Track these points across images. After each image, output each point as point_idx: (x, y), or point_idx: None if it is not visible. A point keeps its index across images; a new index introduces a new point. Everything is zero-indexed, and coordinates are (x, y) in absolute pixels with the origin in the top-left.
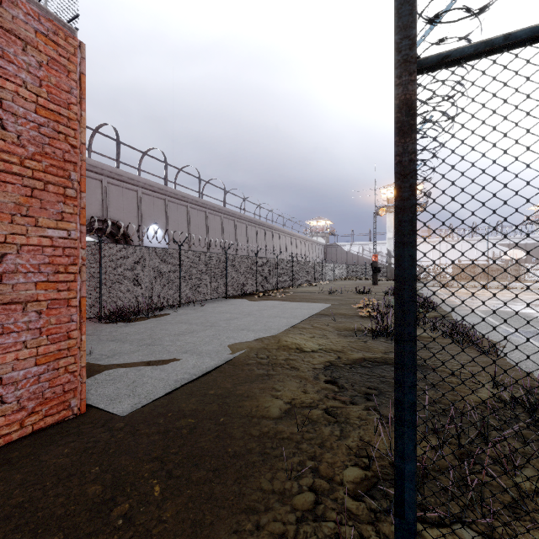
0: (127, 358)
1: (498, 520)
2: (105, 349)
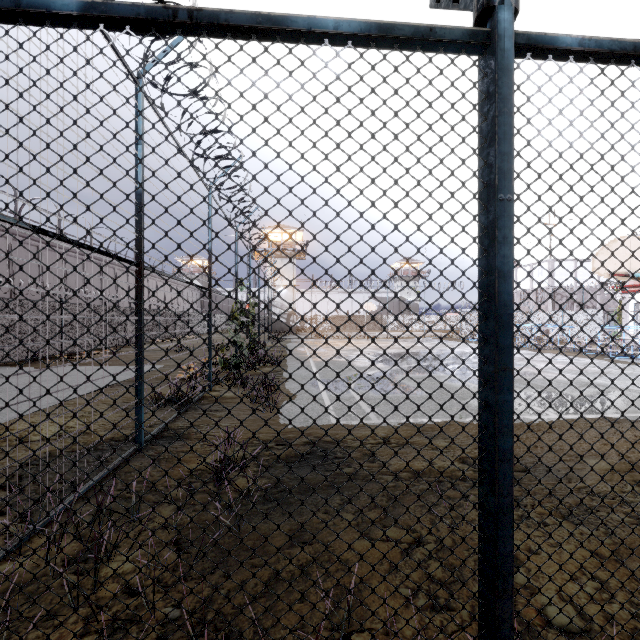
0: None
1: (14, 639)
2: None
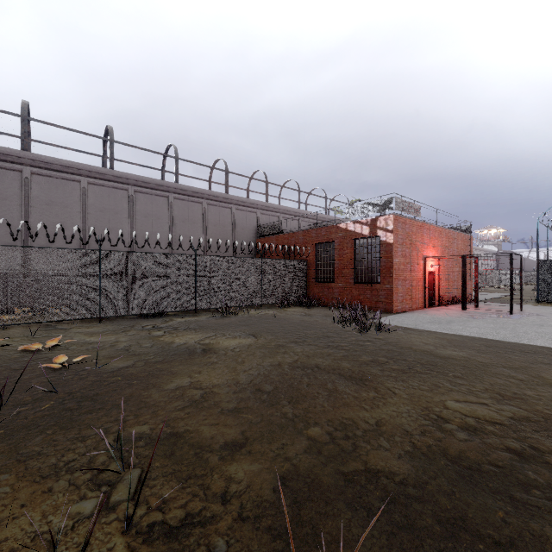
0: None
1: None
2: None
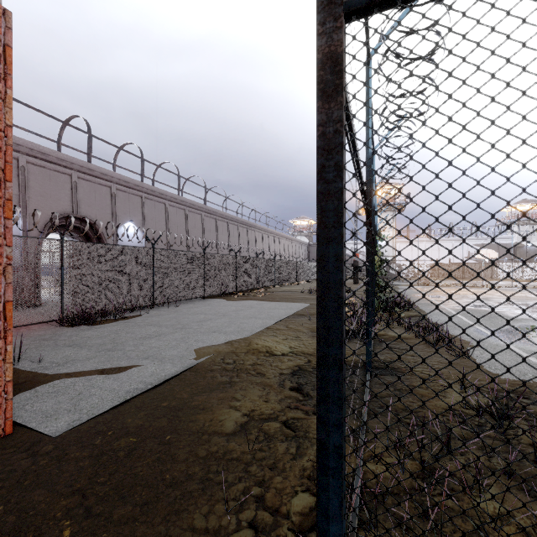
0: (80, 366)
1: None
2: (58, 356)
